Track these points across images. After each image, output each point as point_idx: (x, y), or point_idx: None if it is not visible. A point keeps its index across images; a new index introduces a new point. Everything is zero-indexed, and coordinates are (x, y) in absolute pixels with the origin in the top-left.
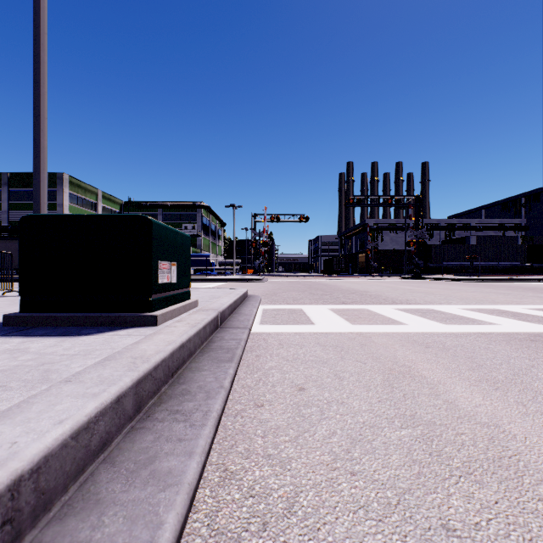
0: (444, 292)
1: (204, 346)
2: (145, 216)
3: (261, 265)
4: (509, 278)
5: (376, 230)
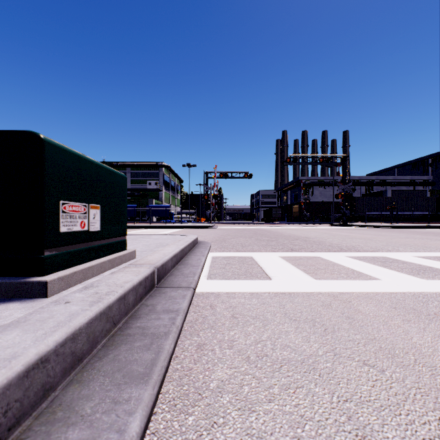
0: (380, 238)
1: (118, 329)
2: (32, 132)
3: (212, 215)
4: (426, 225)
5: (307, 185)
